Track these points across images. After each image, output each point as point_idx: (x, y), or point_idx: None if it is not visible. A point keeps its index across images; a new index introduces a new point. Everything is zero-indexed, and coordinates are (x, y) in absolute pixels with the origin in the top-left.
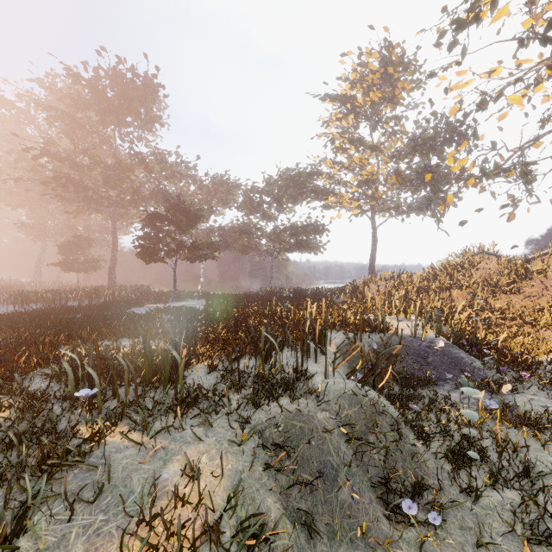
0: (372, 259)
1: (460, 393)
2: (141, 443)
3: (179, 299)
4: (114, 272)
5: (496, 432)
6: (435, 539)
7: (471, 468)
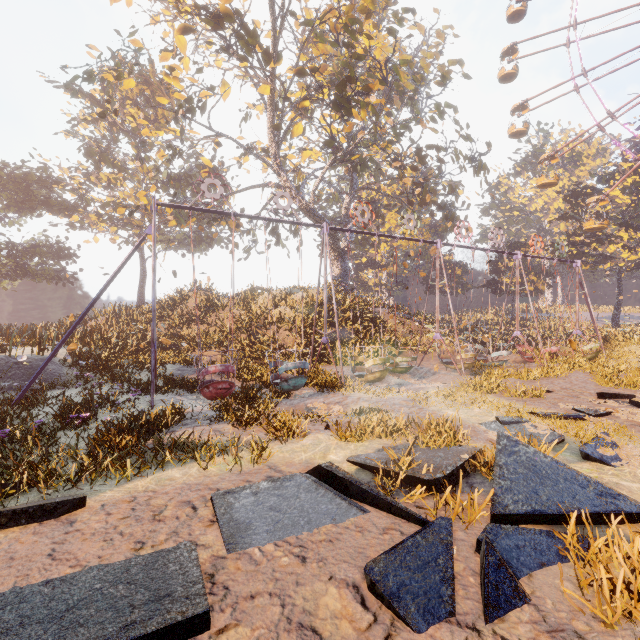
0: (140, 294)
1: None
2: None
3: None
4: None
5: None
6: None
7: None
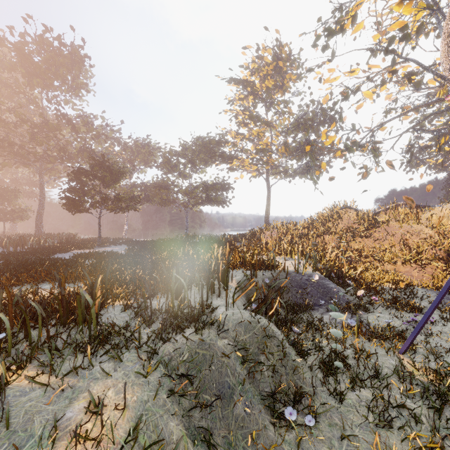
0: (267, 211)
1: (330, 315)
2: (47, 384)
3: (104, 245)
4: (41, 222)
5: (355, 344)
6: (310, 437)
7: (337, 375)
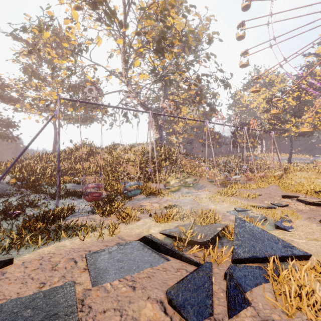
0: (54, 147)
1: None
2: None
3: None
4: None
5: None
6: None
7: None
